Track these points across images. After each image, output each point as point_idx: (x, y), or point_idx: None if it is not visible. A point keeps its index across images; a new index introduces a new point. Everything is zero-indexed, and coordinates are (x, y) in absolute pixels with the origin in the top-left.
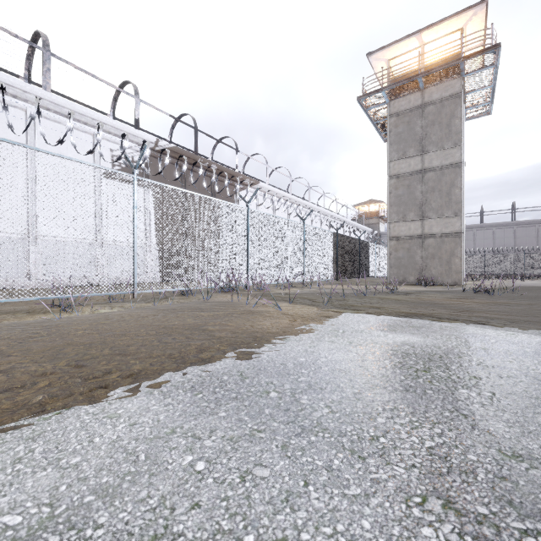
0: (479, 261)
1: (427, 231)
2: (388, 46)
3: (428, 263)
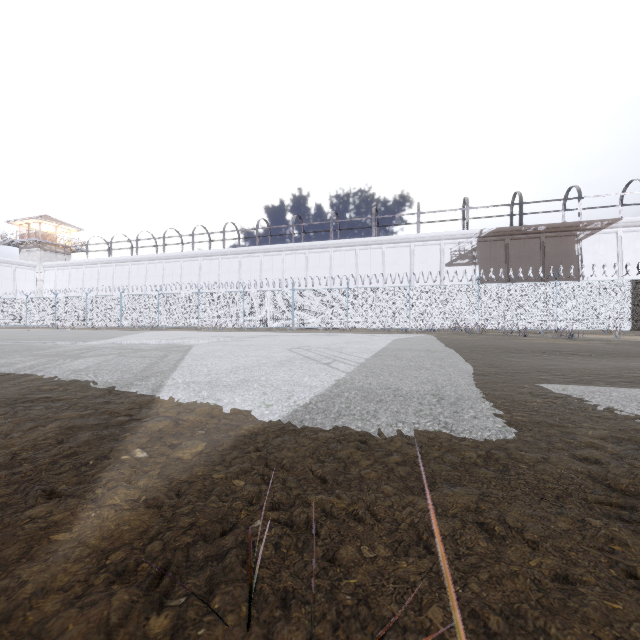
0: None
1: None
2: None
3: None
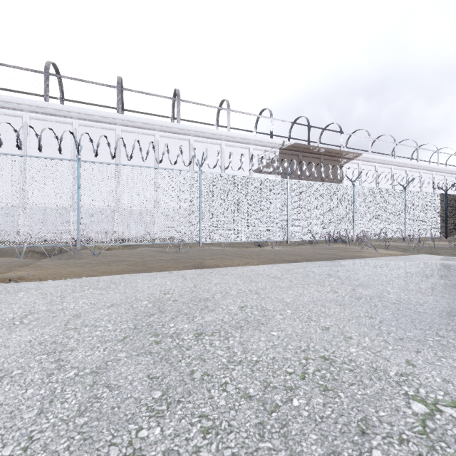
0: None
1: None
2: None
3: None
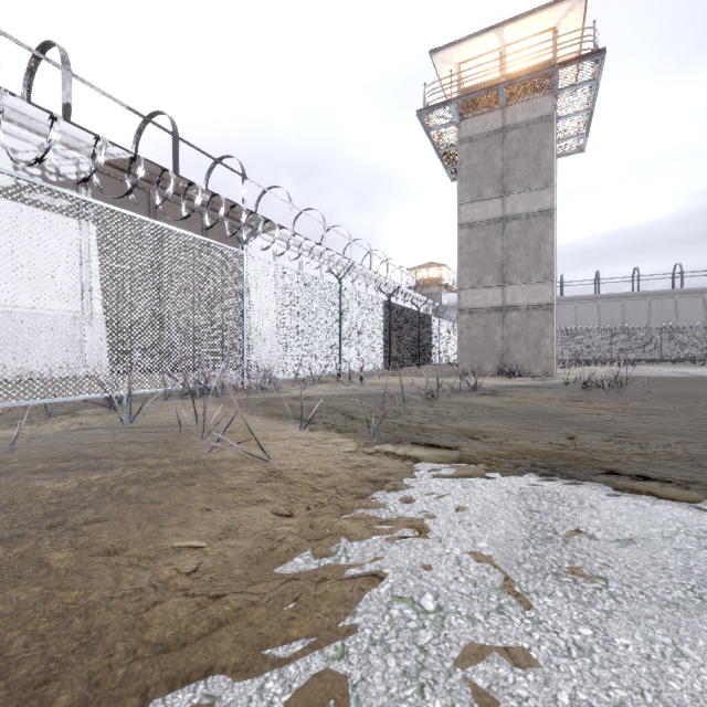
0: (561, 343)
1: (509, 301)
2: (459, 43)
3: (510, 345)
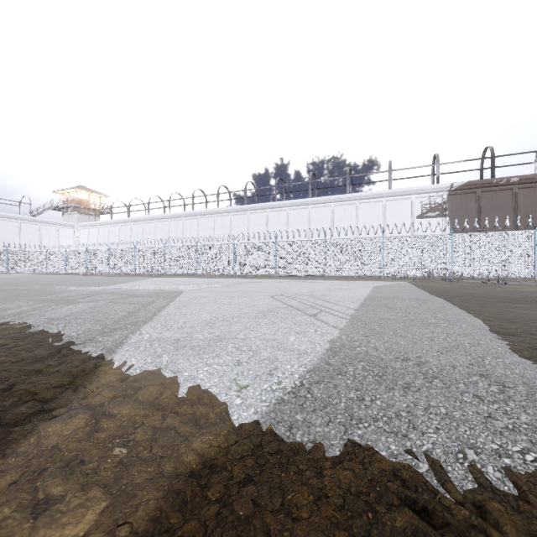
0: None
1: None
2: None
3: None
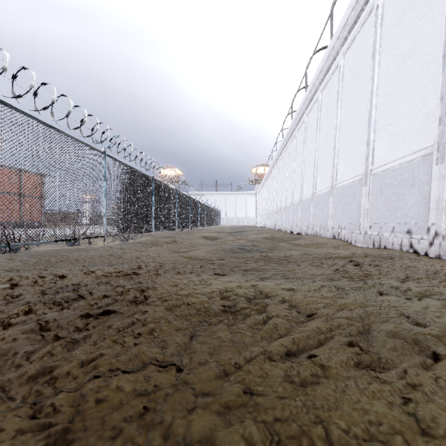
0: None
1: None
2: None
3: None
